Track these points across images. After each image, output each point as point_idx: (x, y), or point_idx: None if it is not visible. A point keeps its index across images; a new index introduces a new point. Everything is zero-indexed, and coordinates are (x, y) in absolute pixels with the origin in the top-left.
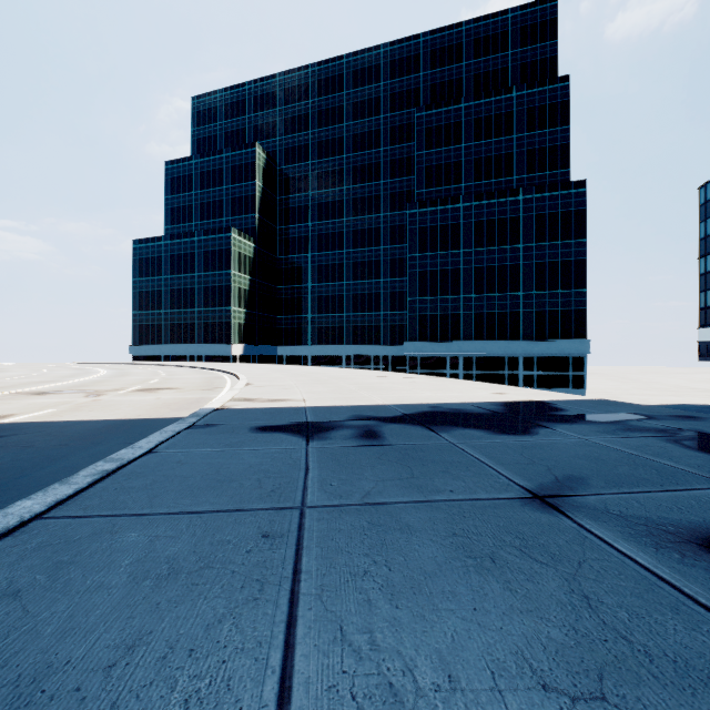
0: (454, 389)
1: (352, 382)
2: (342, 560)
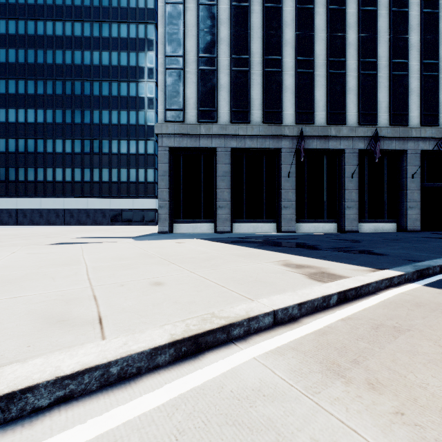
0: (157, 246)
1: (4, 268)
2: (405, 245)
